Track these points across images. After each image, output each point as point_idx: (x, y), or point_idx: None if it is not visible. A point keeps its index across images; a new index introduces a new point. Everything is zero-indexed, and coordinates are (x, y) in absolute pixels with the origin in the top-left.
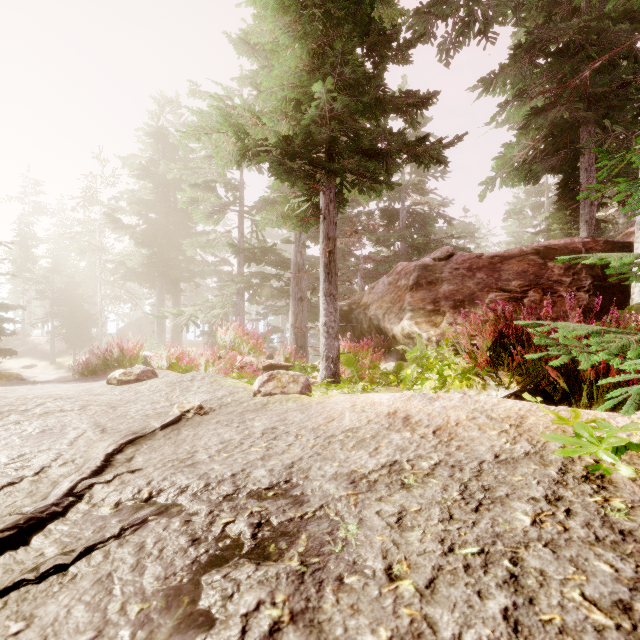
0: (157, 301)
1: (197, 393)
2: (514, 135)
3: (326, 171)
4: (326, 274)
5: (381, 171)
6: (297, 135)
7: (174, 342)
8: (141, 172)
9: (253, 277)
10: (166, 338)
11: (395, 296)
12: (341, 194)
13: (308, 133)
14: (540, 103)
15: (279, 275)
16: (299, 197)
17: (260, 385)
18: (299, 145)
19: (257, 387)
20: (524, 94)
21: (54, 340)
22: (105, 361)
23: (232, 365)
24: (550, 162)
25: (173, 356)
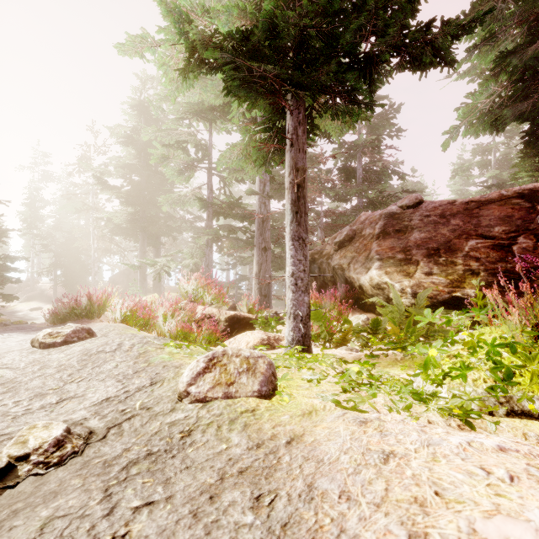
0: (140, 253)
1: (107, 378)
2: (480, 82)
3: (294, 87)
4: (294, 213)
5: (362, 85)
6: (257, 29)
7: (155, 289)
8: (125, 139)
9: (221, 229)
10: (151, 285)
11: (360, 245)
12: (311, 118)
13: (272, 31)
14: (508, 48)
15: (245, 228)
16: (261, 125)
17: (190, 380)
18: (260, 37)
19: (184, 385)
20: (493, 38)
21: (57, 286)
22: (74, 310)
23: (191, 317)
24: (520, 107)
25: (128, 308)
